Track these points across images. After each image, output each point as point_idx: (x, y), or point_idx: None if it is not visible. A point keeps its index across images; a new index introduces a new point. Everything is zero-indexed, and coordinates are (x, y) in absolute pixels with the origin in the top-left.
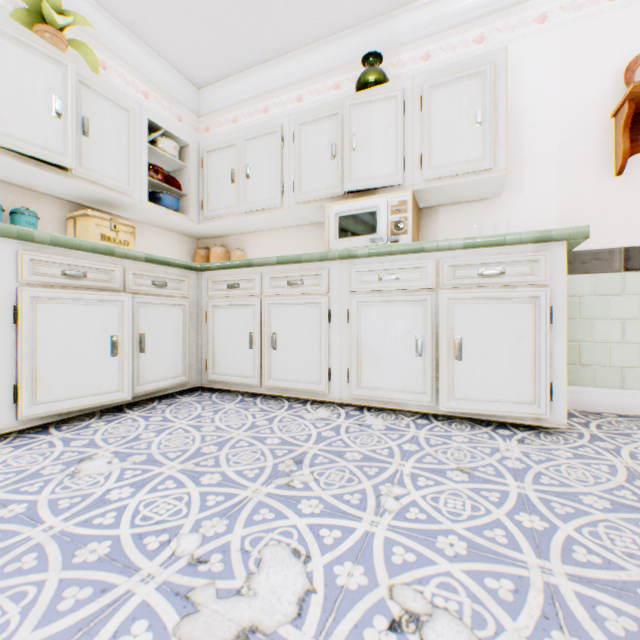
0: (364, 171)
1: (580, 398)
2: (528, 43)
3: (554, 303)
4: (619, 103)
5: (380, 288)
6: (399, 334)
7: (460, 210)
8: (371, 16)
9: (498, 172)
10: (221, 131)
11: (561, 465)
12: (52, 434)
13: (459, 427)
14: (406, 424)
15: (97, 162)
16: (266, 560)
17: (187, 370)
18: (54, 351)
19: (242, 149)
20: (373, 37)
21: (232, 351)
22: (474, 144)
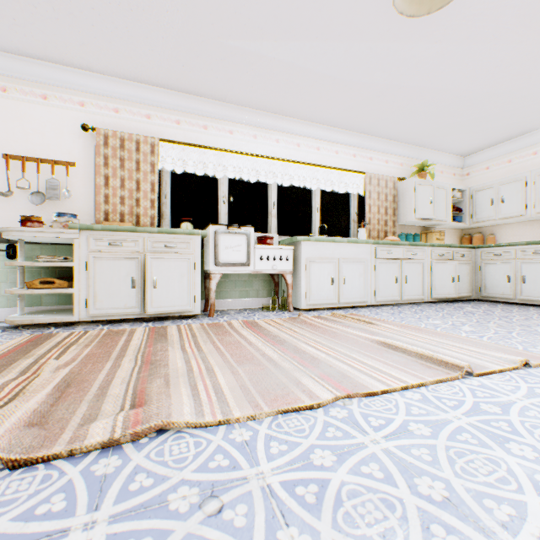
0: None
1: None
2: None
3: None
4: None
5: None
6: None
7: None
8: None
9: None
10: (476, 174)
11: None
12: (439, 304)
13: None
14: None
15: (437, 213)
16: None
17: (470, 291)
18: (437, 279)
19: (497, 189)
20: None
21: (495, 283)
22: None
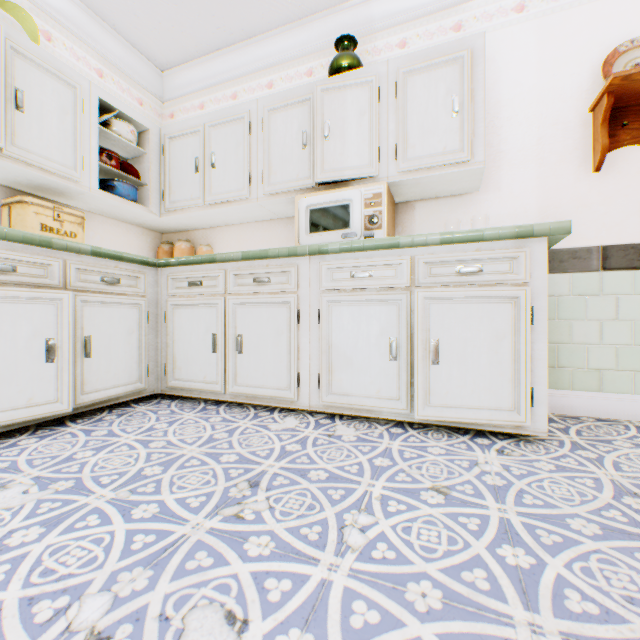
0: (337, 161)
1: (558, 402)
2: (506, 32)
3: (534, 303)
4: (598, 96)
5: (352, 286)
6: (372, 336)
7: (437, 205)
8: None
9: (476, 164)
10: (187, 118)
11: (544, 480)
12: None
13: (436, 436)
14: (379, 434)
15: (35, 142)
16: (189, 632)
17: (143, 376)
18: None
19: (207, 136)
20: (347, 21)
21: (194, 355)
22: (451, 134)
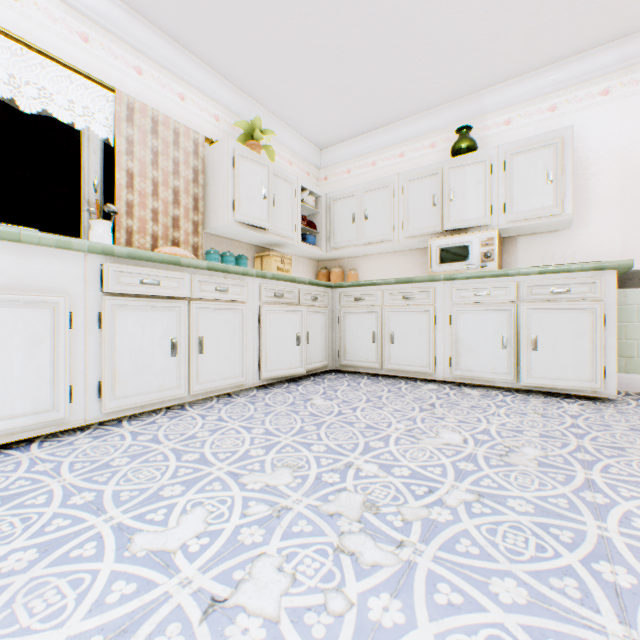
0: (459, 215)
1: (637, 383)
2: (593, 111)
3: (607, 312)
4: None
5: (474, 301)
6: (489, 333)
7: (535, 239)
8: (462, 96)
9: (566, 216)
10: (337, 180)
11: (605, 415)
12: (274, 389)
13: (535, 397)
14: (495, 394)
15: (278, 221)
16: (440, 431)
17: (327, 357)
18: (273, 341)
19: (361, 199)
20: (463, 109)
21: (359, 344)
22: (547, 196)
